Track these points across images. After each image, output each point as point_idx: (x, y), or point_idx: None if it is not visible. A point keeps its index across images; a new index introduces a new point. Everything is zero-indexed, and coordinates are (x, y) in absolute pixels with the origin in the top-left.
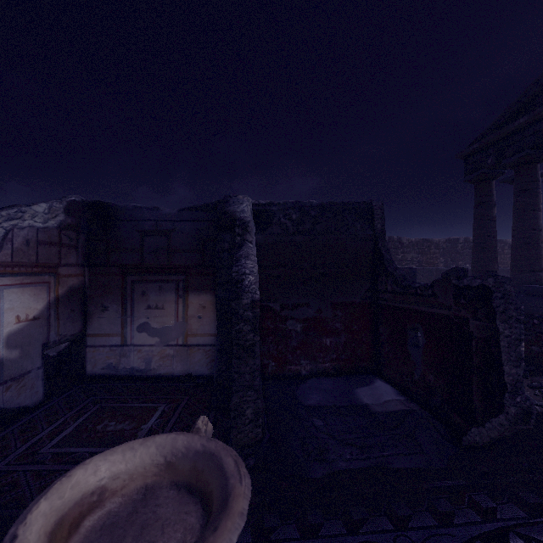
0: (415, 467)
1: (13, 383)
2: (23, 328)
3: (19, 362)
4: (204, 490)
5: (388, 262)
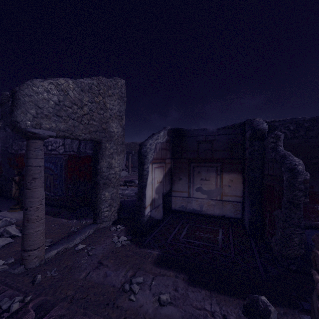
0: None
1: (156, 209)
2: (158, 186)
3: (158, 200)
4: None
5: None
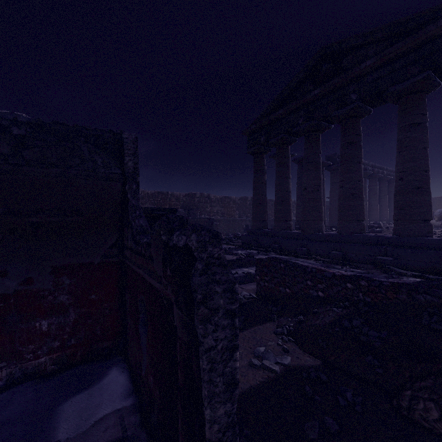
0: None
1: None
2: None
3: None
4: None
5: (131, 209)
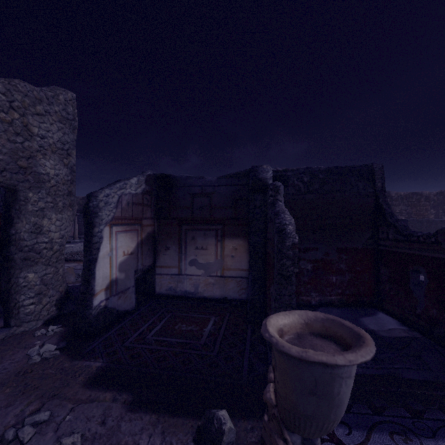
0: (423, 379)
1: (122, 295)
2: (126, 259)
3: (124, 281)
4: (334, 336)
5: (389, 215)
